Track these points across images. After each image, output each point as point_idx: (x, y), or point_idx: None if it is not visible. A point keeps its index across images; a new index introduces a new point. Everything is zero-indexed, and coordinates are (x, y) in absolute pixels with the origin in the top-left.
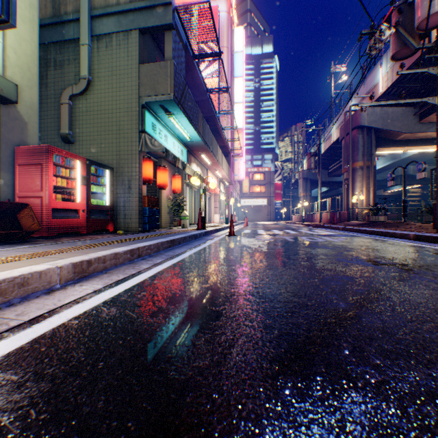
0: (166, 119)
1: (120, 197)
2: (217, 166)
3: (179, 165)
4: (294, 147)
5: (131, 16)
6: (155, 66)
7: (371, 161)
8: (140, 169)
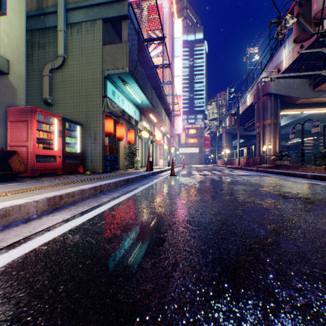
0: (123, 87)
1: (88, 146)
2: (162, 123)
3: (133, 122)
4: (219, 109)
5: (96, 9)
6: (115, 47)
7: (277, 119)
8: (103, 125)
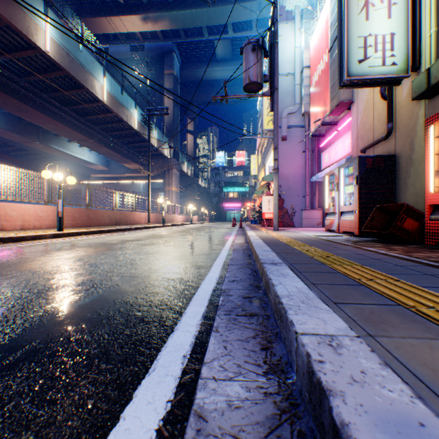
0: None
1: None
2: None
3: None
4: None
5: None
6: None
7: None
8: None
